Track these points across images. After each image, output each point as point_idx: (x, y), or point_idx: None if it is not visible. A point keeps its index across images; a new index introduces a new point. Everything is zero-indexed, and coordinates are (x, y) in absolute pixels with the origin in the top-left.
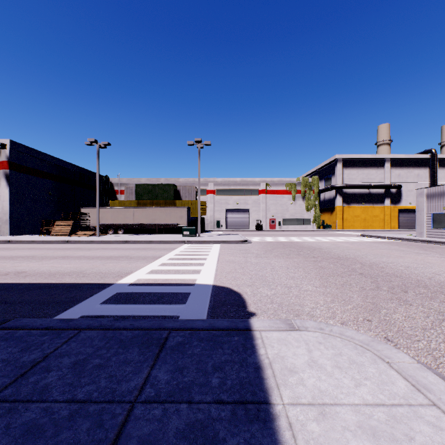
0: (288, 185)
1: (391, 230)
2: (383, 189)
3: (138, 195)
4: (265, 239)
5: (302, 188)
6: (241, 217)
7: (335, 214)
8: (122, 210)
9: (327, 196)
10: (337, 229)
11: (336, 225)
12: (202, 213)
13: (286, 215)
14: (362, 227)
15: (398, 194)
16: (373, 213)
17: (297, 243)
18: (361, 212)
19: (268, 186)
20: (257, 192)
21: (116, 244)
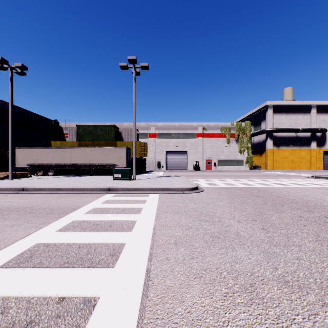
0: (223, 130)
1: (319, 170)
2: (309, 133)
3: (79, 136)
4: (215, 183)
5: (236, 132)
6: (180, 159)
7: (265, 156)
8: (59, 150)
9: (256, 140)
10: (268, 170)
11: (267, 166)
12: (143, 153)
13: (221, 156)
14: (290, 168)
15: (322, 137)
16: (300, 155)
17: (267, 190)
18: (289, 154)
19: (204, 130)
20: (195, 135)
21: (2, 194)
